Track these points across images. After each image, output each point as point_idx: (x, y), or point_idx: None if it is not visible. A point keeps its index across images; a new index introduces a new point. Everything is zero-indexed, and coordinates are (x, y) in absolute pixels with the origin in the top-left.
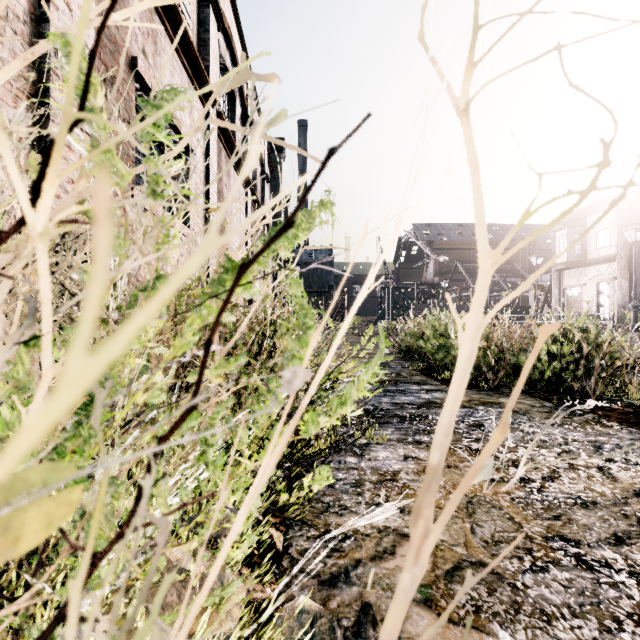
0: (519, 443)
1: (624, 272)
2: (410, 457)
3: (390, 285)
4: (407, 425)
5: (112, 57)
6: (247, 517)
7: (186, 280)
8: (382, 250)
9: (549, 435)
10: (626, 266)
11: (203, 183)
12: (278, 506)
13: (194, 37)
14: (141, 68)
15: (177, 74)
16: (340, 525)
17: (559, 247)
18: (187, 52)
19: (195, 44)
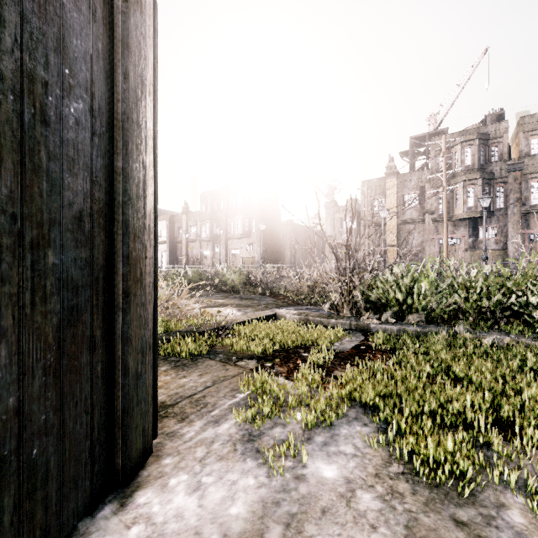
0: None
1: (168, 249)
2: None
3: None
4: None
5: None
6: None
7: None
8: None
9: None
10: (169, 246)
11: None
12: None
13: None
14: None
15: None
16: None
17: None
18: None
19: None
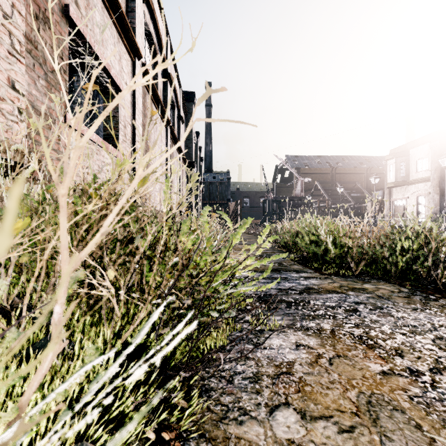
0: (394, 329)
1: (436, 189)
2: (301, 345)
3: (270, 198)
4: (294, 310)
5: (45, 0)
6: (136, 441)
7: (116, 191)
8: (264, 173)
9: (417, 320)
10: (437, 184)
11: (130, 117)
12: (173, 419)
13: (123, 4)
14: (73, 14)
15: (107, 28)
16: (240, 439)
17: (389, 171)
18: (116, 11)
19: (124, 10)
